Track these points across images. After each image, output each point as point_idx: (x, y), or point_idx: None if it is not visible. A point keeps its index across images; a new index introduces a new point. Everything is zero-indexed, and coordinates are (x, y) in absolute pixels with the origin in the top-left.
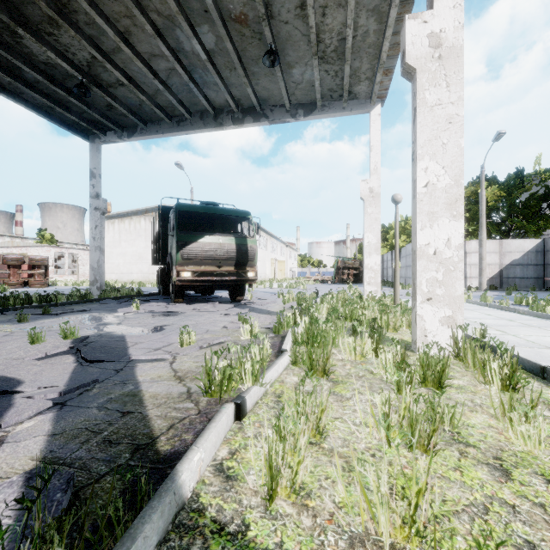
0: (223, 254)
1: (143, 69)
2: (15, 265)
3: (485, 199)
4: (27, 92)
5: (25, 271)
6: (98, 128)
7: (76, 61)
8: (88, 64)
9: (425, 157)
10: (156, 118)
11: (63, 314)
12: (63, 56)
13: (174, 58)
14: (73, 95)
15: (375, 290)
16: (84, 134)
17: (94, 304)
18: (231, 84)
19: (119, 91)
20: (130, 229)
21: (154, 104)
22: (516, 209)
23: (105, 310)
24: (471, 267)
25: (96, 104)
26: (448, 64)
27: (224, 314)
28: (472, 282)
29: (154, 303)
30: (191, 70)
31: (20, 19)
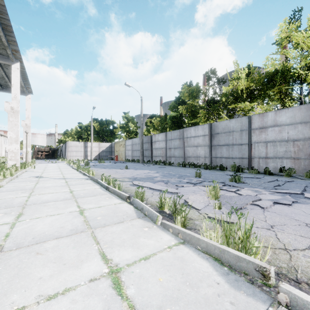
0: None
1: None
2: None
3: (92, 128)
4: None
5: None
6: None
7: None
8: None
9: (10, 131)
10: None
11: None
12: None
13: None
14: None
15: (28, 160)
16: None
17: None
18: None
19: None
20: None
21: None
22: (103, 132)
23: None
24: (89, 152)
25: None
26: (15, 114)
27: None
28: (90, 157)
29: None
30: None
31: None
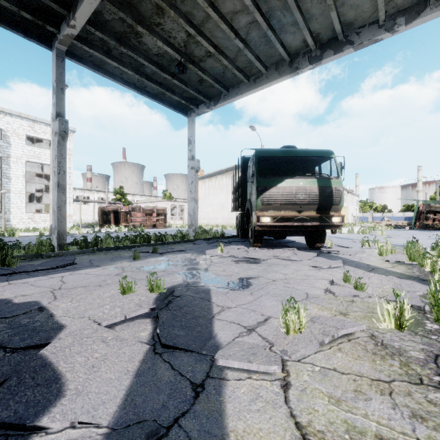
0: (303, 198)
1: (226, 30)
2: (149, 213)
3: None
4: (148, 85)
5: (154, 217)
6: (193, 103)
7: (176, 45)
8: (185, 43)
9: None
10: (236, 82)
11: (165, 253)
12: (167, 42)
13: (254, 5)
14: (176, 78)
15: None
16: (184, 111)
17: (189, 244)
18: (311, 17)
19: (207, 64)
20: (215, 185)
21: (234, 67)
22: None
23: (196, 251)
24: None
25: (191, 82)
26: None
27: (313, 266)
28: None
29: (235, 246)
30: (269, 17)
31: (139, 18)
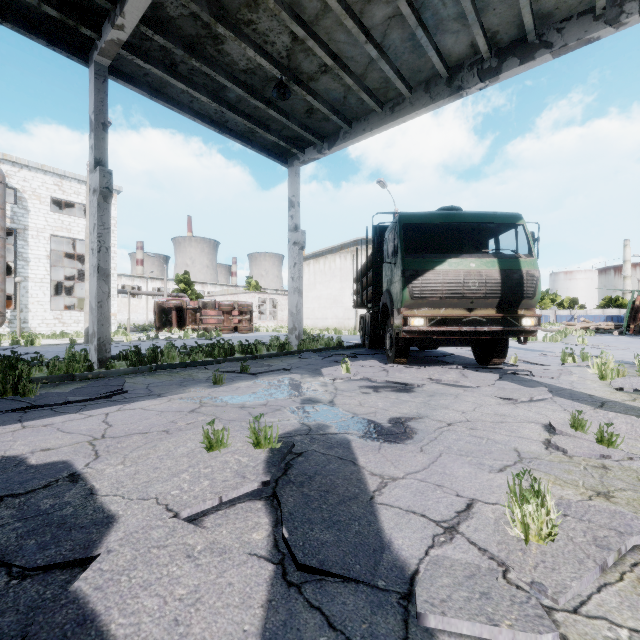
0: (477, 288)
1: (353, 30)
2: (228, 311)
3: None
4: (231, 118)
5: (235, 317)
6: (297, 146)
7: (275, 54)
8: (288, 53)
9: None
10: (363, 112)
11: (261, 374)
12: (261, 51)
13: None
14: (272, 107)
15: None
16: (283, 158)
17: (293, 358)
18: (485, 6)
19: (320, 84)
20: (324, 269)
21: (362, 88)
22: None
23: (307, 370)
24: None
25: (295, 112)
26: None
27: (502, 398)
28: None
29: (364, 362)
30: (420, 7)
31: (219, 14)
